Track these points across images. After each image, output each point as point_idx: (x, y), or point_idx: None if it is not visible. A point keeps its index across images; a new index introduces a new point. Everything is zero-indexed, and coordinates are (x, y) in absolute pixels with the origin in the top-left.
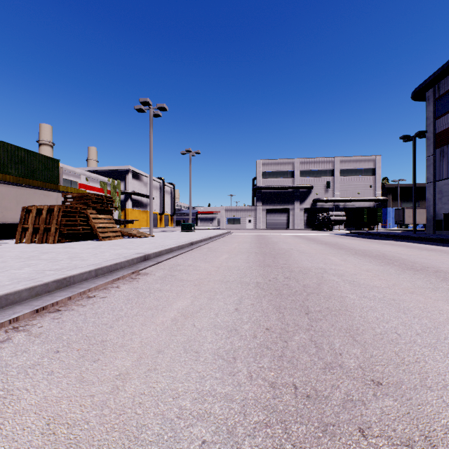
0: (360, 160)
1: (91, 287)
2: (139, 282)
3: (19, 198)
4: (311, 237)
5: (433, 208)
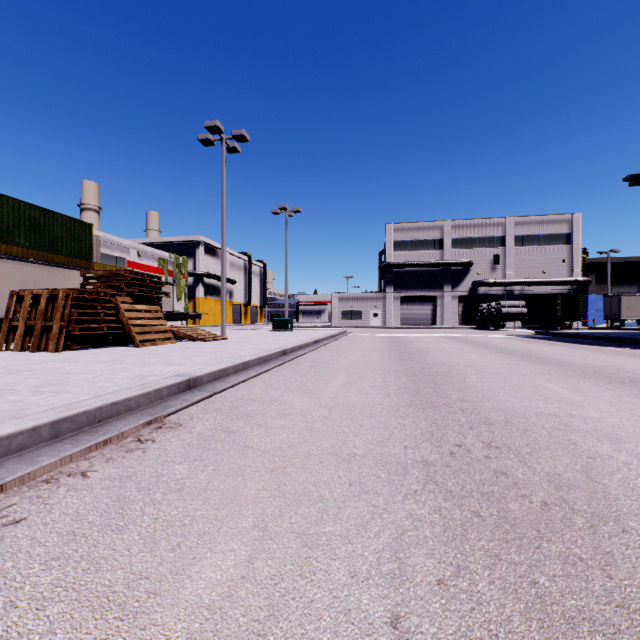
0: (546, 221)
1: (11, 478)
2: (147, 454)
3: (23, 279)
4: (478, 340)
5: None
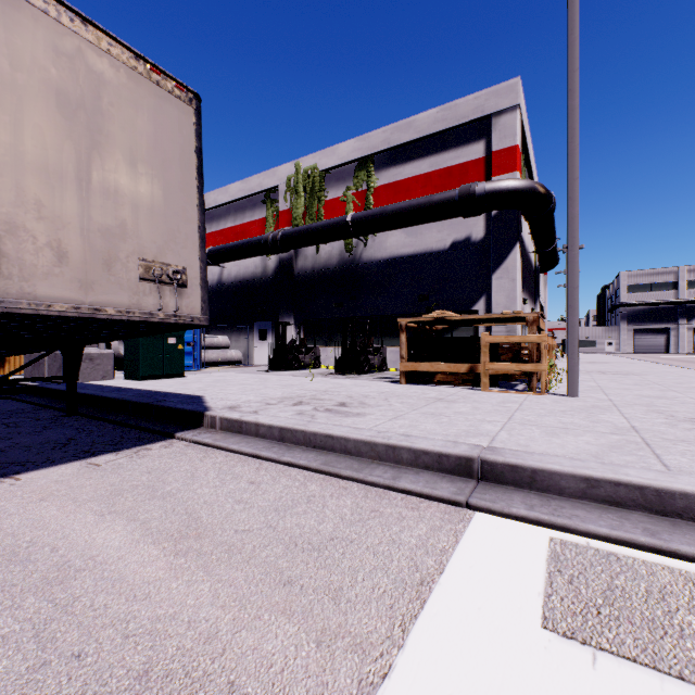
0: None
1: None
2: None
3: None
4: None
5: None
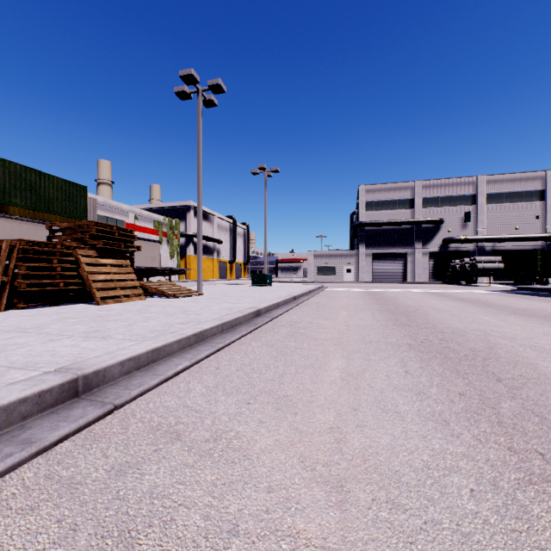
0: (519, 178)
1: None
2: None
3: (7, 235)
4: (467, 297)
5: None
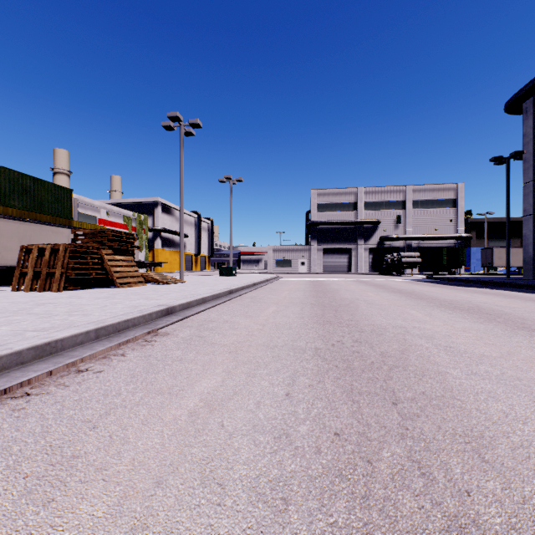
0: (437, 189)
1: (85, 355)
2: (155, 347)
3: (21, 235)
4: (380, 283)
5: (532, 247)
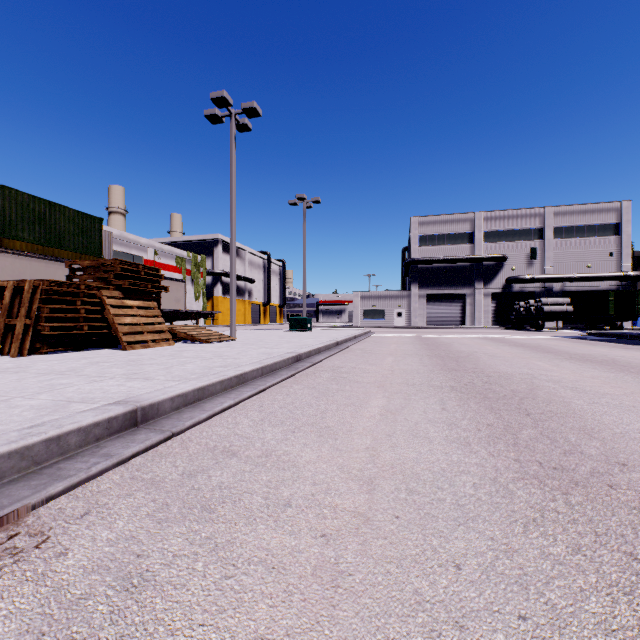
0: (591, 210)
1: None
2: None
3: (17, 274)
4: (528, 343)
5: None
